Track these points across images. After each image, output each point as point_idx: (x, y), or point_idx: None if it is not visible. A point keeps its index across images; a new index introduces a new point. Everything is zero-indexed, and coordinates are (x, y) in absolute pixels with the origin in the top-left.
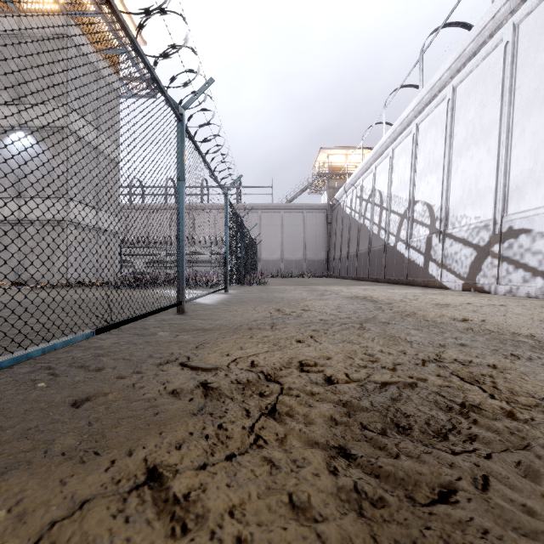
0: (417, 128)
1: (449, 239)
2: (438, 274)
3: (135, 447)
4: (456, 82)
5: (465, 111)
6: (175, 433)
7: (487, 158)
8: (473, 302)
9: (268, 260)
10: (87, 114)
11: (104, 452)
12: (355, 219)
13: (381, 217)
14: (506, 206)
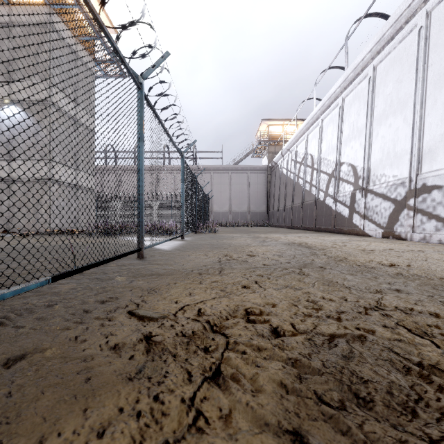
0: (343, 102)
1: (370, 194)
2: (361, 223)
3: (49, 434)
4: (377, 62)
5: (384, 87)
6: (102, 410)
7: (403, 126)
8: (394, 248)
9: (218, 212)
10: (42, 71)
11: (9, 443)
12: (291, 178)
13: (312, 176)
14: (420, 166)
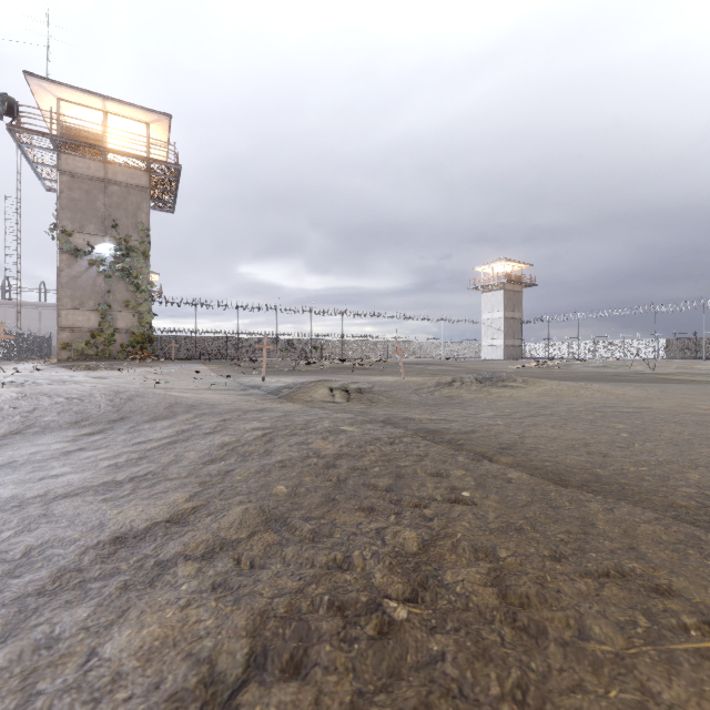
0: None
1: None
2: None
3: None
4: None
5: None
6: None
7: None
8: None
9: None
10: None
11: None
12: None
13: None
14: None
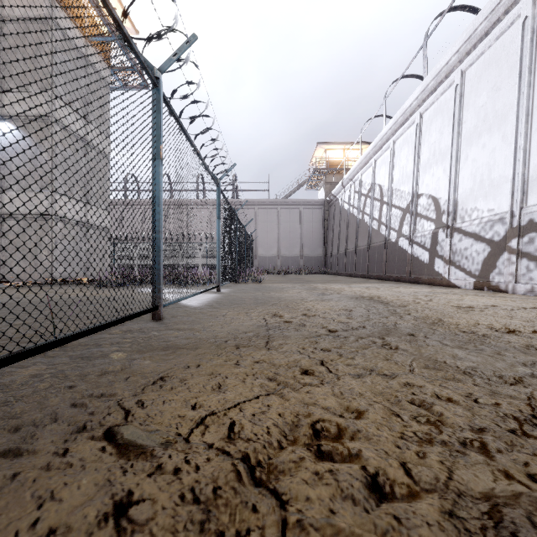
0: (421, 118)
1: (457, 234)
2: (445, 271)
3: None
4: (466, 65)
5: (475, 96)
6: None
7: (502, 145)
8: (498, 303)
9: (264, 257)
10: None
11: None
12: (354, 215)
13: (381, 212)
14: (525, 197)
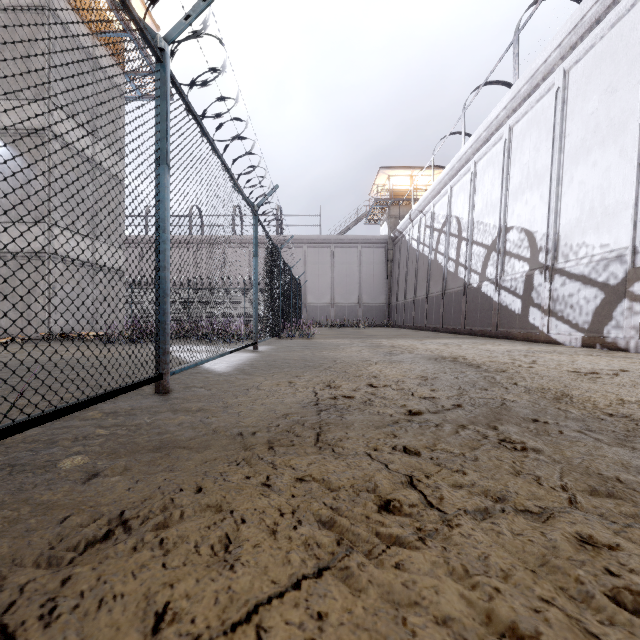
0: (510, 132)
1: (559, 276)
2: (543, 323)
3: None
4: (570, 63)
5: (583, 102)
6: None
7: (620, 162)
8: (627, 367)
9: (315, 306)
10: None
11: None
12: (424, 254)
13: (459, 250)
14: None
